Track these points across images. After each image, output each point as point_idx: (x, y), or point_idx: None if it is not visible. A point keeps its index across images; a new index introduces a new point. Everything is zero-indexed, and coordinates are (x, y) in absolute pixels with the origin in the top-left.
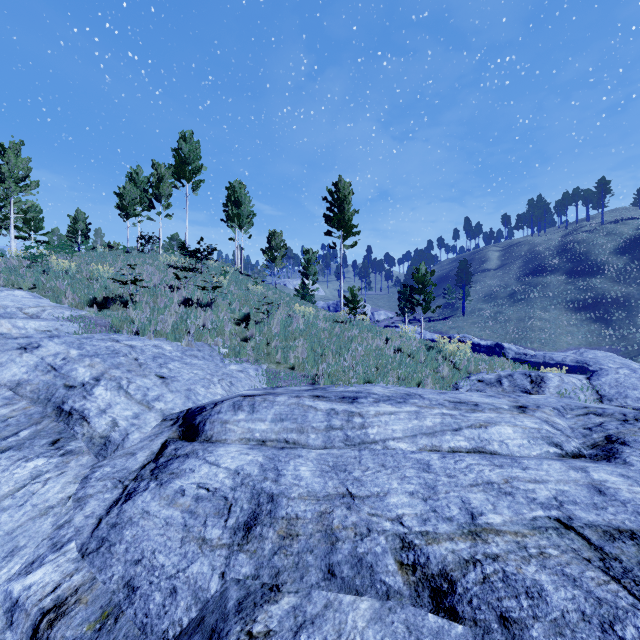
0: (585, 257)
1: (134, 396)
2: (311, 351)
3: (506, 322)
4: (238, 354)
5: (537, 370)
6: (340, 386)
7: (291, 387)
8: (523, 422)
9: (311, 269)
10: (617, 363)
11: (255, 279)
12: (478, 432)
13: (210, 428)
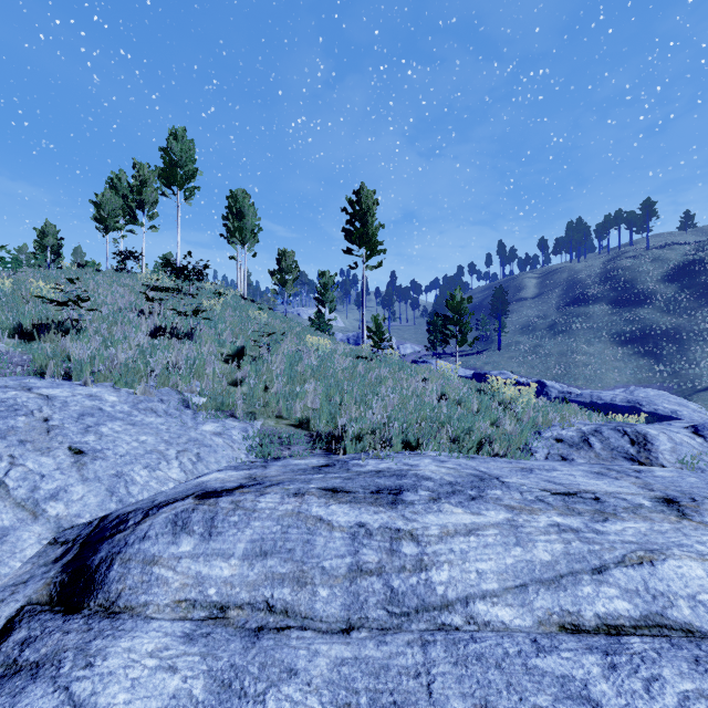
0: (631, 285)
1: (13, 492)
2: (326, 399)
3: (547, 357)
4: (221, 405)
5: (610, 418)
6: (369, 457)
7: (294, 459)
8: (706, 545)
9: (328, 295)
10: (672, 403)
11: (260, 305)
12: (641, 575)
13: (119, 576)
